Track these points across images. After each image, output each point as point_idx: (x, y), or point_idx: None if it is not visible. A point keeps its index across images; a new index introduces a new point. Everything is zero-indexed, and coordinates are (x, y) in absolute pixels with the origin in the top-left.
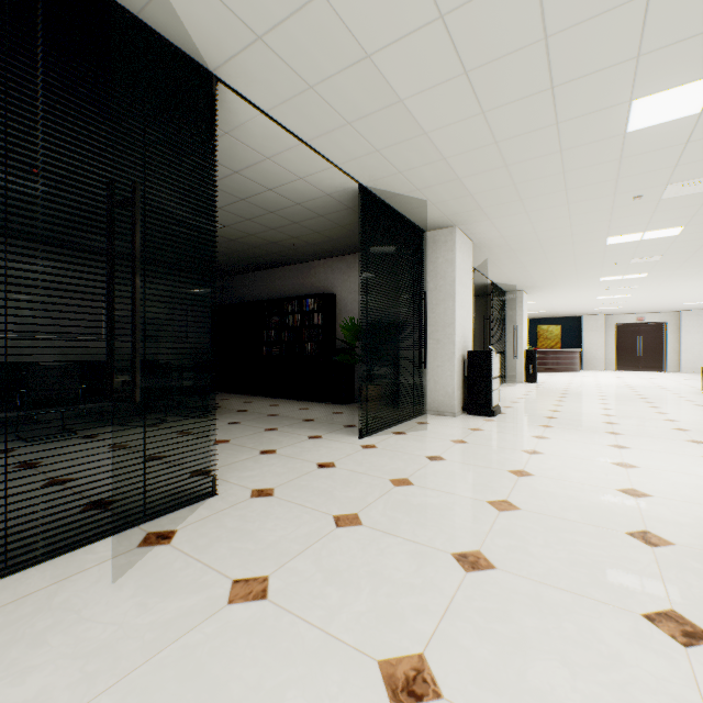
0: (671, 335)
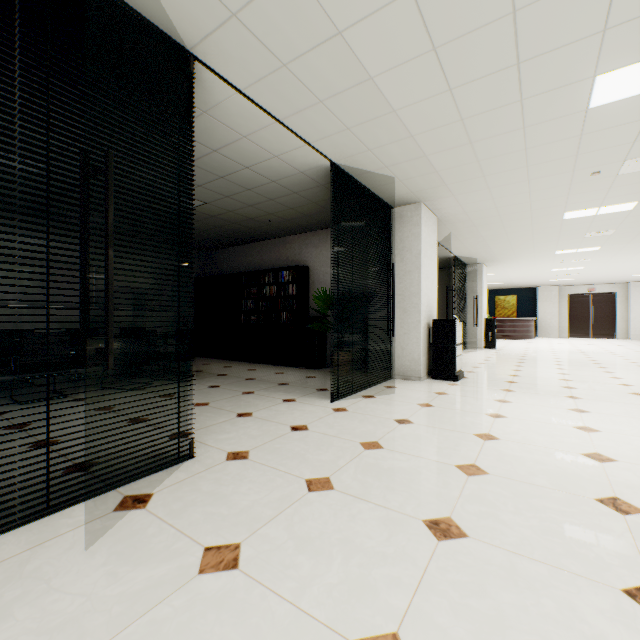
0: (620, 305)
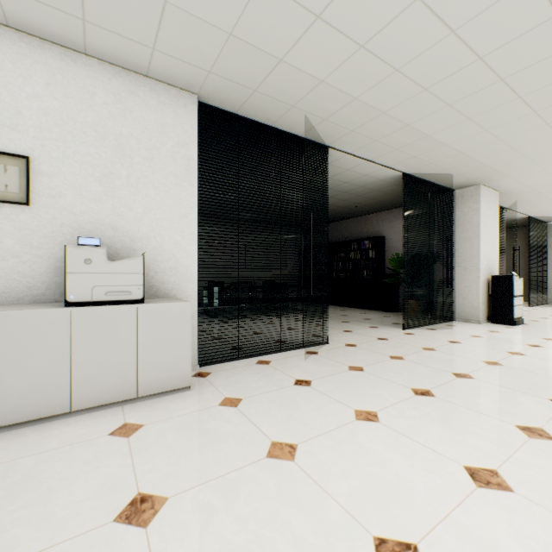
0: None
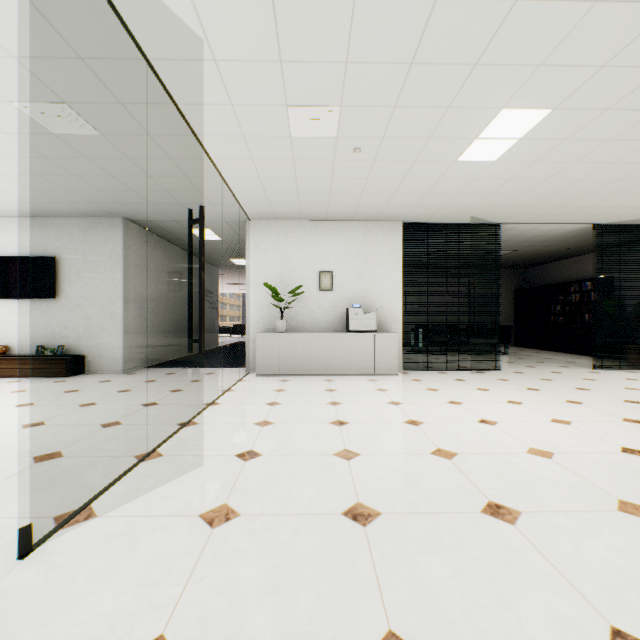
0: None
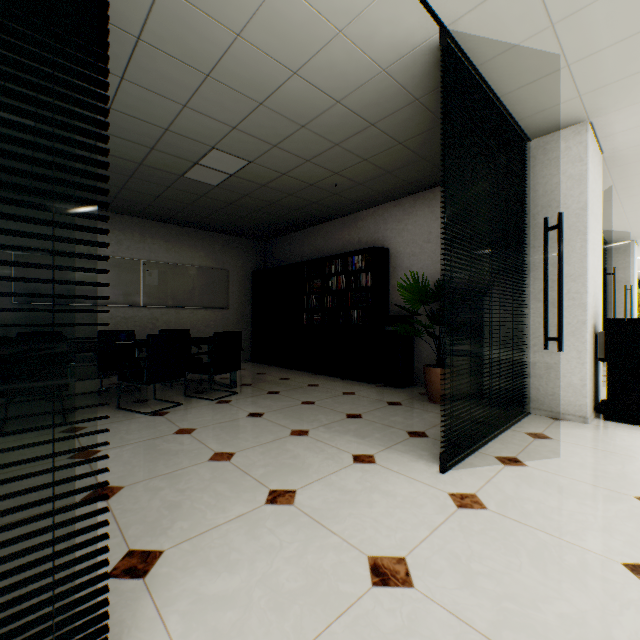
0: None
